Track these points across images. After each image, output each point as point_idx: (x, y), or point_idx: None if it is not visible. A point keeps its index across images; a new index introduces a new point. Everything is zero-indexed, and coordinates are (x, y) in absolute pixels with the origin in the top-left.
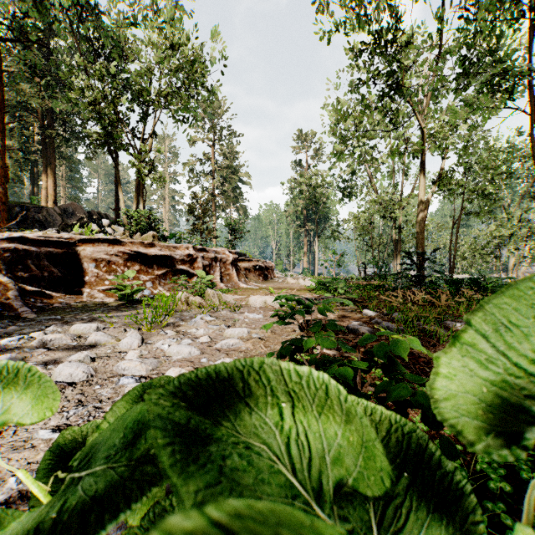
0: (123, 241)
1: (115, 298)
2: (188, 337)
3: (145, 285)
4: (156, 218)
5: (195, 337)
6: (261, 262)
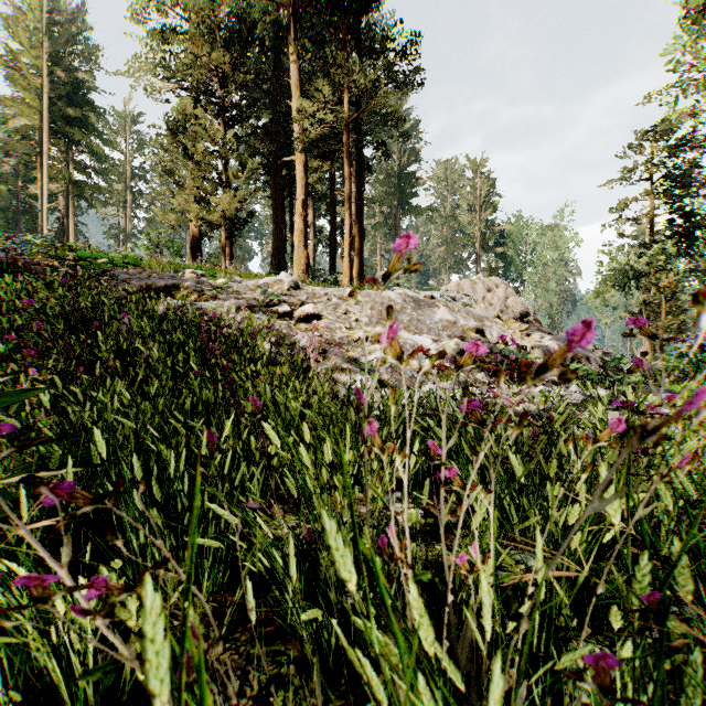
0: None
1: None
2: None
3: None
4: None
5: None
6: (604, 350)
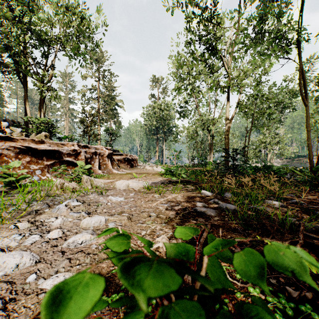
0: (15, 138)
1: (4, 184)
2: (40, 230)
3: (34, 173)
4: (53, 124)
5: (48, 229)
6: (129, 156)
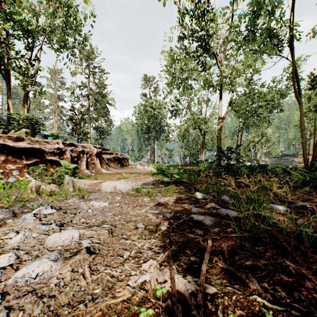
0: None
1: None
2: None
3: (11, 173)
4: (38, 121)
5: None
6: (119, 155)
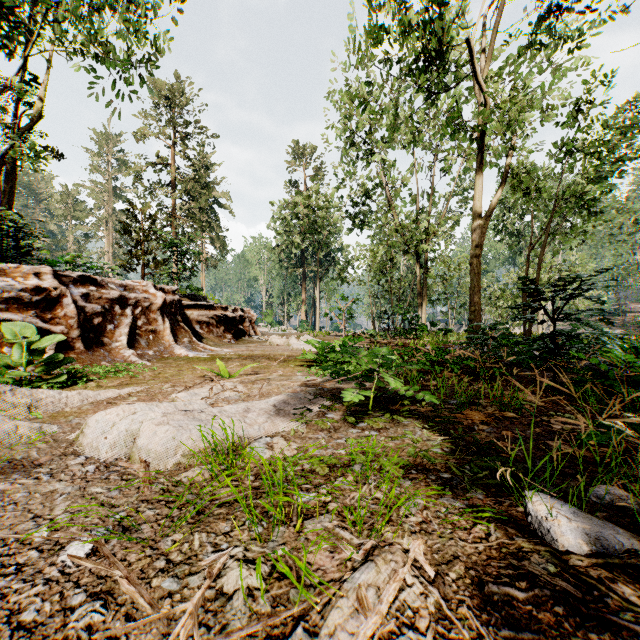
0: None
1: None
2: None
3: None
4: (27, 227)
5: None
6: (230, 311)
